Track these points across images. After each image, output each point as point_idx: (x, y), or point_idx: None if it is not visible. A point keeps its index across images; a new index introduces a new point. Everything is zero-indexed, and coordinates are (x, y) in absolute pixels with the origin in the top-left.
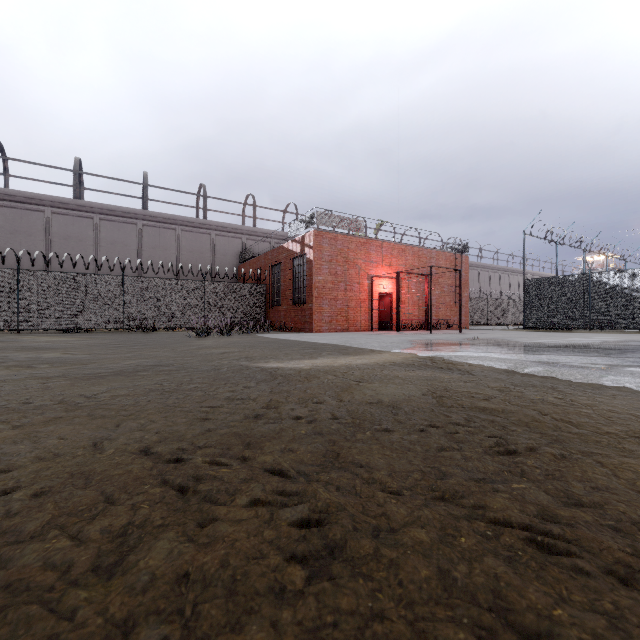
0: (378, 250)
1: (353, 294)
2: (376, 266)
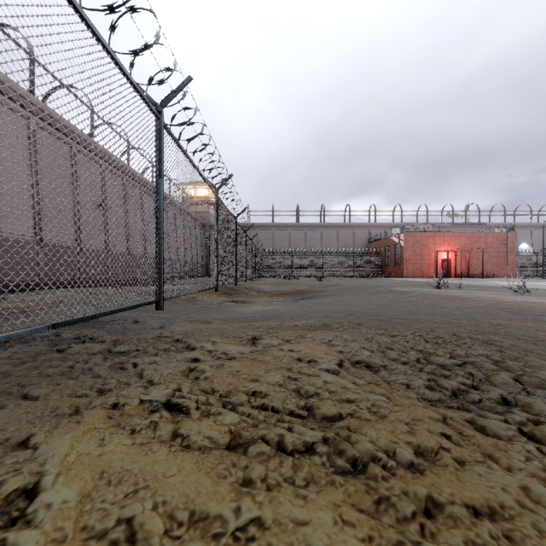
0: (441, 238)
1: (425, 260)
2: (439, 246)
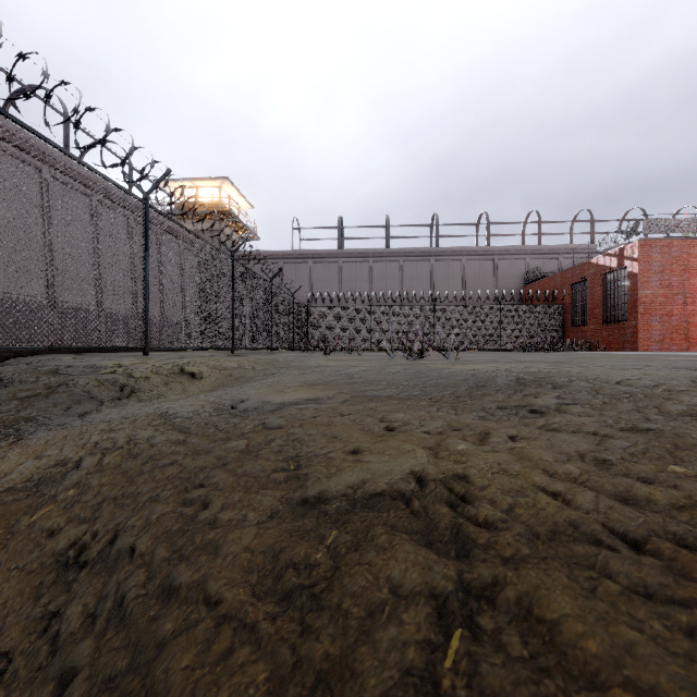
0: None
1: (696, 308)
2: None
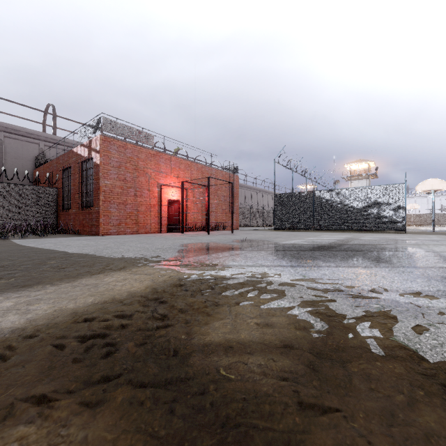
0: (167, 163)
1: (143, 199)
2: (165, 176)
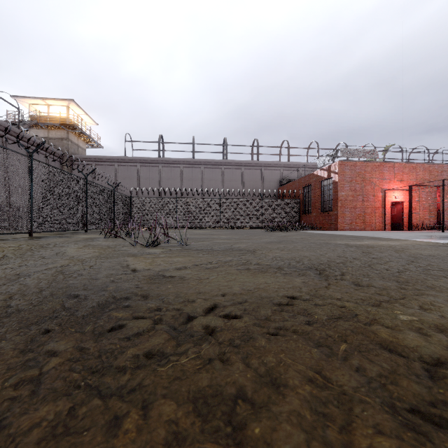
0: (390, 170)
1: (369, 203)
2: (388, 182)
